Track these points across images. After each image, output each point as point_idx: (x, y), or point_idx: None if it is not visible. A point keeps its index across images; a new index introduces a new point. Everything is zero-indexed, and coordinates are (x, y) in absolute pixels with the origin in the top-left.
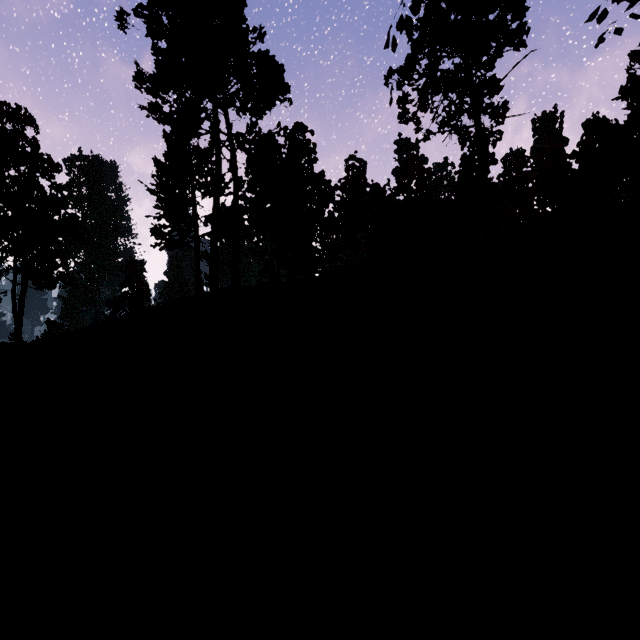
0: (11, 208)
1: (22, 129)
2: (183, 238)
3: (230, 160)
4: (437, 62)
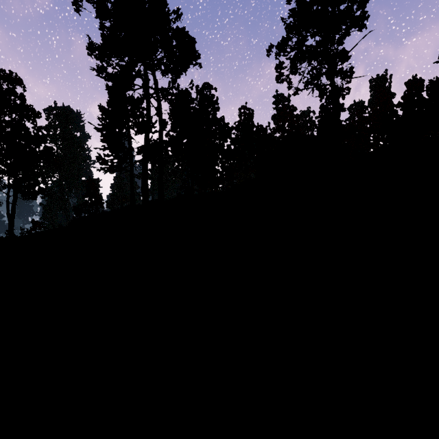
0: (6, 143)
1: (14, 88)
2: (120, 164)
3: (157, 107)
4: (303, 39)
